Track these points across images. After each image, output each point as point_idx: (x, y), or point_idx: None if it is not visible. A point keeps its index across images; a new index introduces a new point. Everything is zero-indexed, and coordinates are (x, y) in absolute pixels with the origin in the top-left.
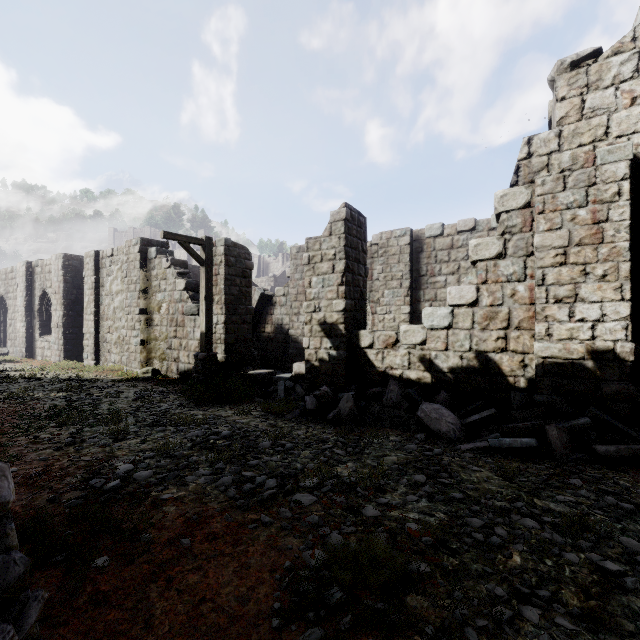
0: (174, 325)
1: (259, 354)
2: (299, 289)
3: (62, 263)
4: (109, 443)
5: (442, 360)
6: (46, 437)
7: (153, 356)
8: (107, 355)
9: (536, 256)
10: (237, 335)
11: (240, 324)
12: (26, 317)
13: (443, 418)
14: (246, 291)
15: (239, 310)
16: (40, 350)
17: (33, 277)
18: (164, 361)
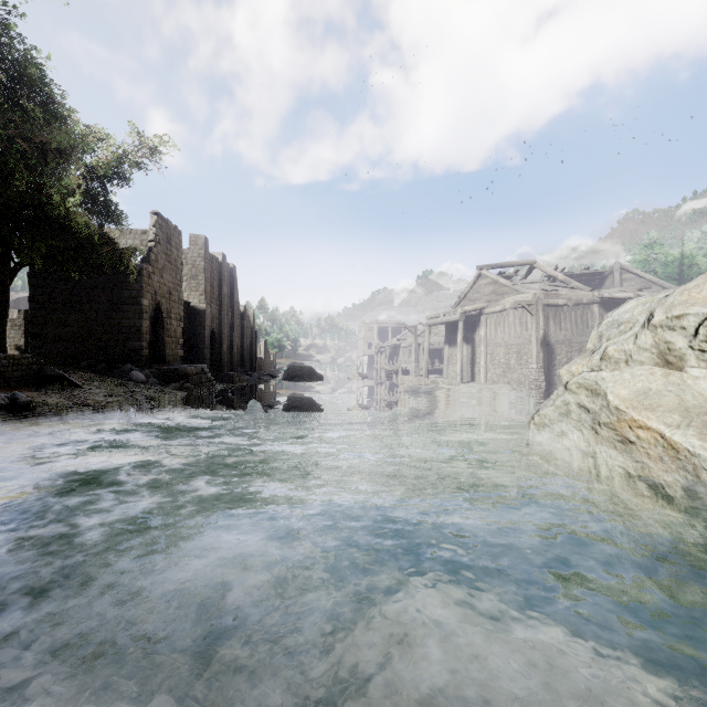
0: None
1: None
2: None
3: None
4: None
5: None
6: None
7: None
8: None
9: None
10: None
11: None
12: None
13: None
14: None
15: None
16: None
17: None
18: None
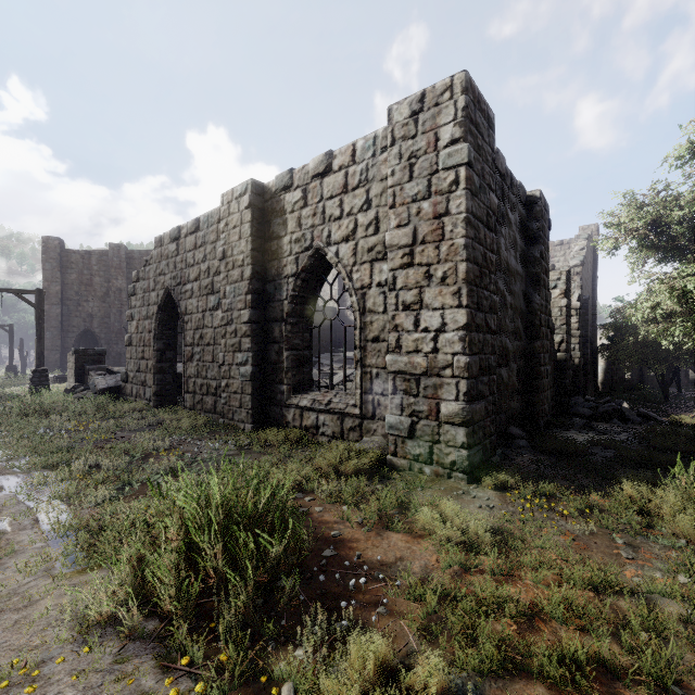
0: None
1: None
2: None
3: None
4: None
5: None
6: None
7: None
8: None
9: None
10: None
11: None
12: None
13: None
14: None
15: None
16: None
17: None
18: None
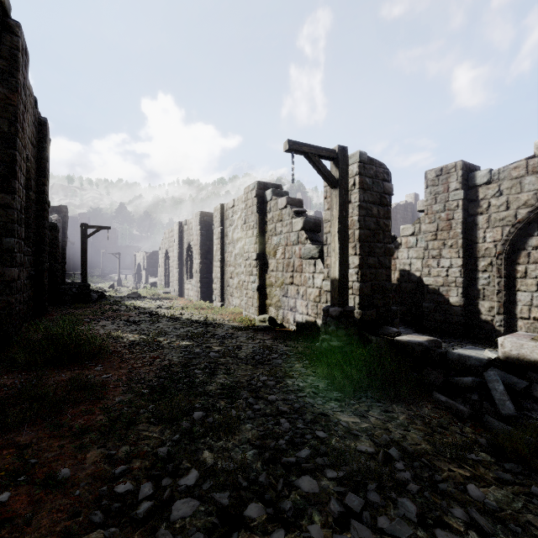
0: (290, 270)
1: (398, 309)
2: (440, 224)
3: (199, 219)
4: (208, 535)
5: None
6: (124, 457)
7: (269, 303)
8: (230, 298)
9: None
10: (373, 283)
11: (377, 268)
12: (178, 265)
13: None
14: (384, 224)
15: (376, 249)
16: (186, 291)
17: (183, 234)
18: (279, 309)
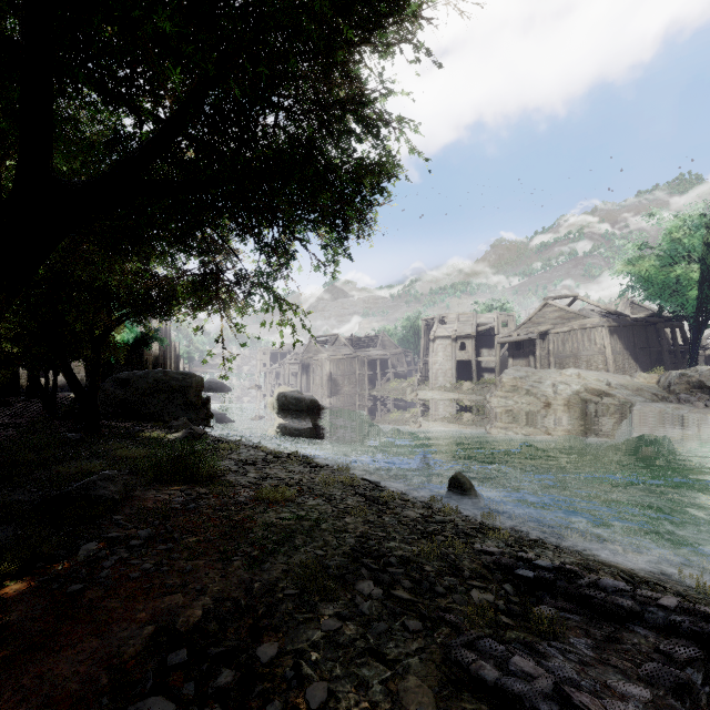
0: None
1: None
2: None
3: None
4: None
5: (61, 382)
6: None
7: None
8: None
9: (75, 368)
10: None
11: None
12: None
13: (59, 390)
14: None
15: None
16: None
17: None
18: None
